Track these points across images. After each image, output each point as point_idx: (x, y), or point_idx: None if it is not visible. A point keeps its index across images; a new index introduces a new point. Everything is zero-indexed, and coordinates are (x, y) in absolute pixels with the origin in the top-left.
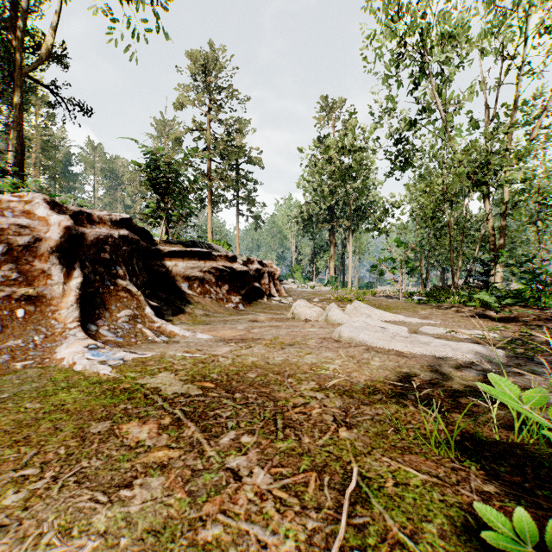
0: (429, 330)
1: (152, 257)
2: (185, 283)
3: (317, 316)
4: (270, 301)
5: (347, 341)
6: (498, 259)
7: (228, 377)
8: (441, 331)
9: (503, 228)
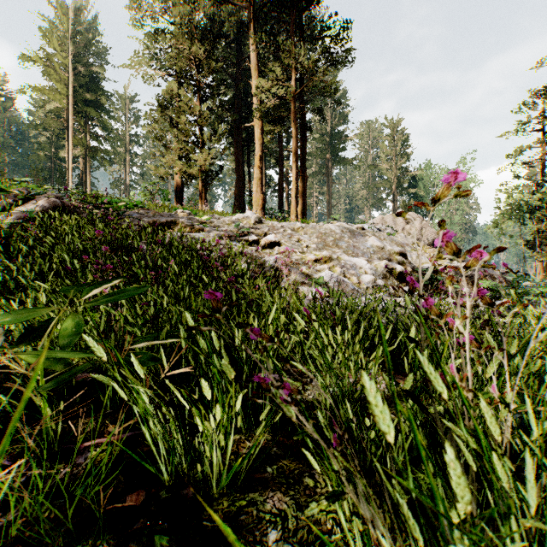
0: None
1: None
2: None
3: None
4: None
5: None
6: None
7: None
8: None
9: None
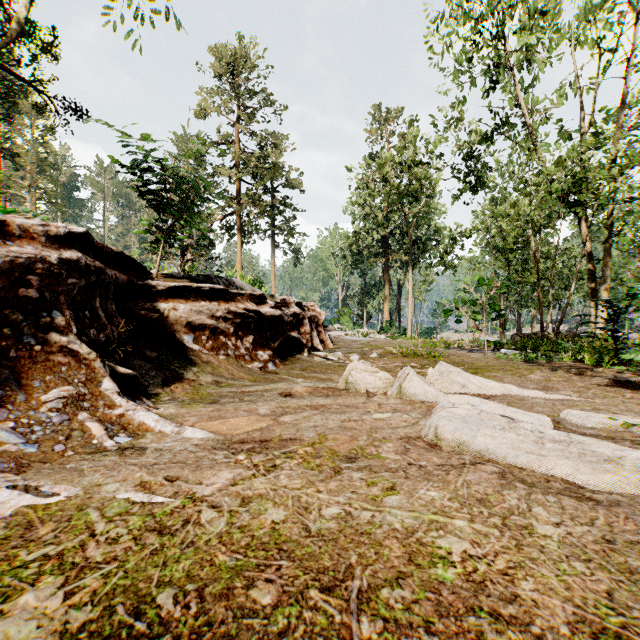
0: (578, 418)
1: (138, 296)
2: (188, 334)
3: (384, 387)
4: (312, 356)
5: (452, 447)
6: (632, 299)
7: (199, 608)
8: (598, 420)
9: (607, 261)
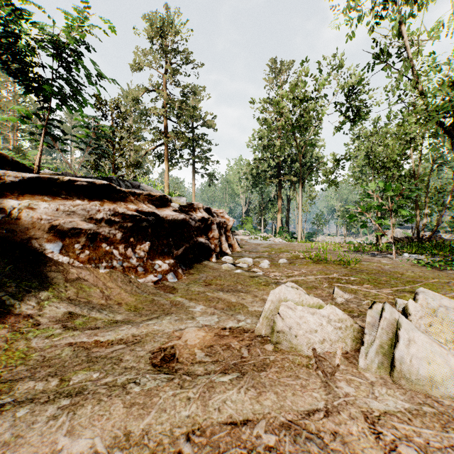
0: None
1: None
2: (53, 242)
3: (340, 338)
4: (220, 262)
5: None
6: None
7: None
8: None
9: None
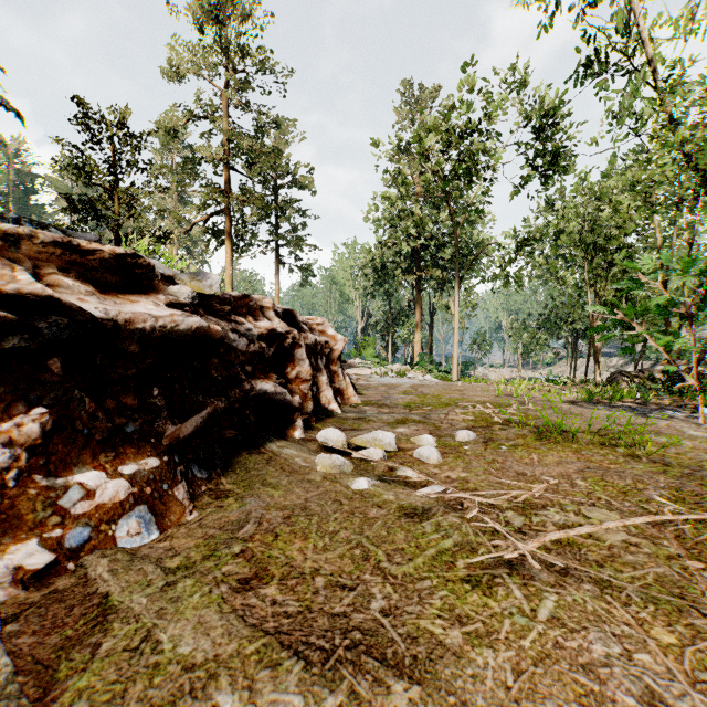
0: None
1: None
2: None
3: None
4: (313, 441)
5: None
6: None
7: None
8: None
9: None
